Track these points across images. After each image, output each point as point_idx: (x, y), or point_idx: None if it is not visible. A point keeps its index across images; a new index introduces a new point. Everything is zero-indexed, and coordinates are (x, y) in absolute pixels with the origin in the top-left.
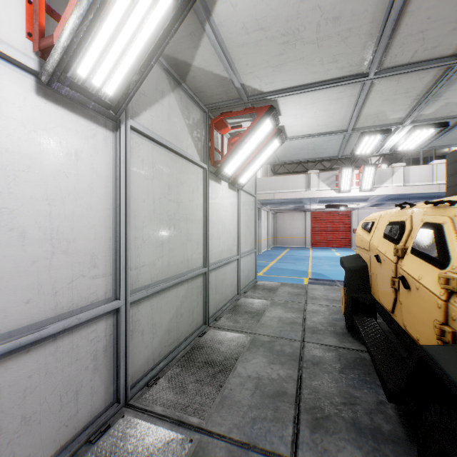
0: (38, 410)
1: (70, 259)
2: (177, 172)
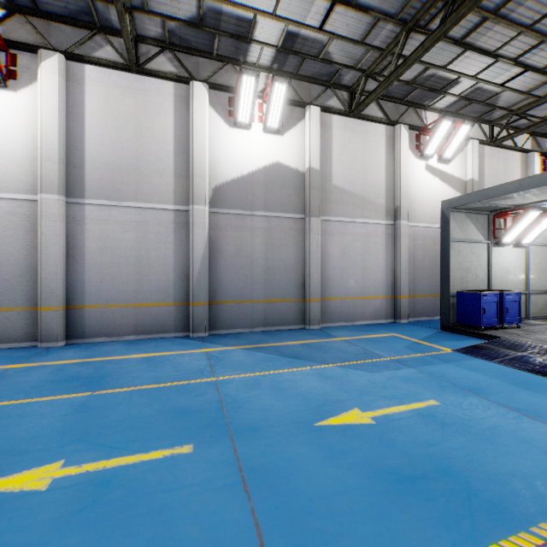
0: None
1: (516, 279)
2: (543, 252)
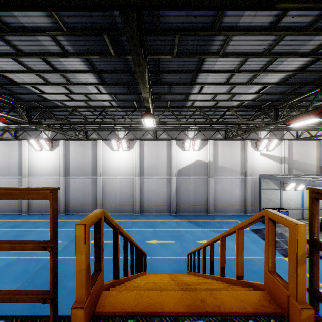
0: (294, 214)
1: (296, 203)
2: None
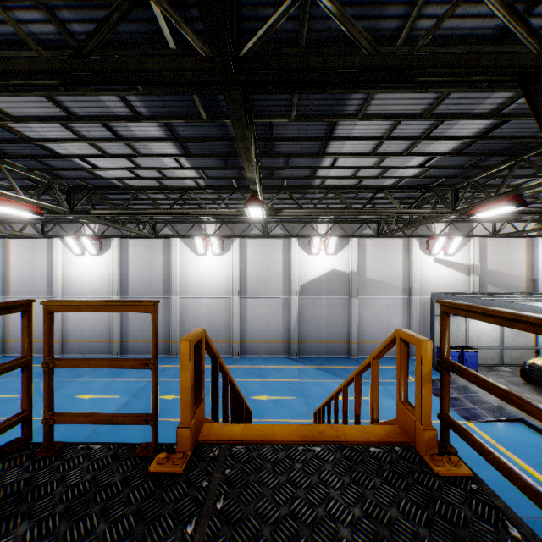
0: (488, 357)
1: (492, 339)
2: None
